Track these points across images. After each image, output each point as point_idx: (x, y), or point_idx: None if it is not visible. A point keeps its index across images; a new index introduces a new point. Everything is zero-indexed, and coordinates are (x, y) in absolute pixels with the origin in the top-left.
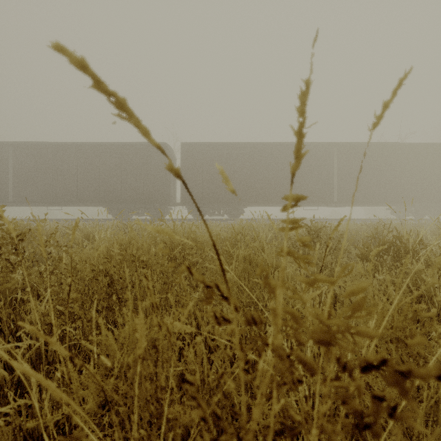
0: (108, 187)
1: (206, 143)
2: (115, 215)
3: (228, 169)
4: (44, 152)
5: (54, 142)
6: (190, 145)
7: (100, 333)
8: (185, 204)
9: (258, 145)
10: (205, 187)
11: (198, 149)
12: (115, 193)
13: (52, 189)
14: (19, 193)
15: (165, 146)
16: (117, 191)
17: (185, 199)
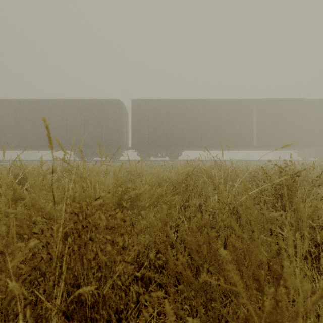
0: (73, 135)
1: (151, 100)
2: (79, 157)
3: (169, 121)
4: (23, 107)
5: (31, 99)
6: (138, 101)
7: None
8: (134, 148)
9: (193, 101)
10: (151, 135)
11: (145, 104)
12: (79, 139)
13: (29, 136)
14: (3, 139)
15: (118, 102)
16: (80, 138)
17: (134, 144)
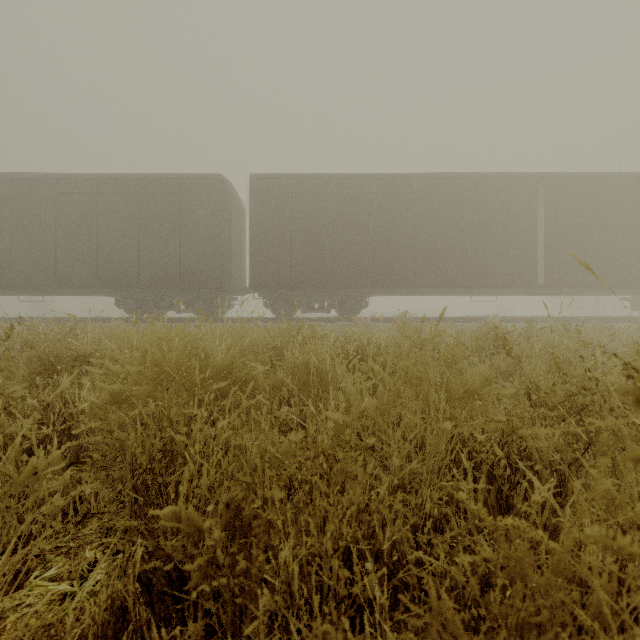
0: (114, 258)
1: (297, 175)
2: (130, 310)
3: (338, 224)
4: None
5: (12, 174)
6: (267, 178)
7: None
8: (257, 289)
9: (395, 177)
10: (295, 258)
11: (282, 185)
12: (126, 268)
13: (10, 261)
14: None
15: (219, 180)
16: (130, 266)
17: (257, 280)
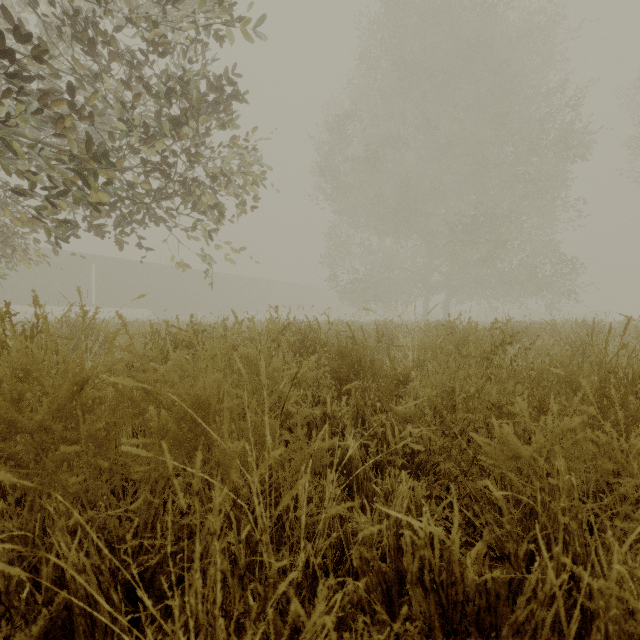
0: None
1: None
2: None
3: None
4: None
5: None
6: None
7: None
8: None
9: None
10: None
11: None
12: None
13: None
14: None
15: None
16: None
17: None
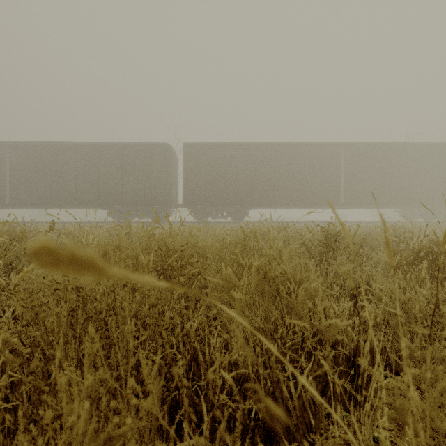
0: (108, 189)
1: (209, 143)
2: (115, 217)
3: (231, 170)
4: (42, 153)
5: (53, 143)
6: (192, 145)
7: (53, 387)
8: (187, 206)
9: (263, 145)
10: (208, 189)
11: (201, 149)
12: (115, 194)
13: (50, 190)
14: (16, 194)
15: (166, 146)
16: (117, 193)
17: (187, 201)
